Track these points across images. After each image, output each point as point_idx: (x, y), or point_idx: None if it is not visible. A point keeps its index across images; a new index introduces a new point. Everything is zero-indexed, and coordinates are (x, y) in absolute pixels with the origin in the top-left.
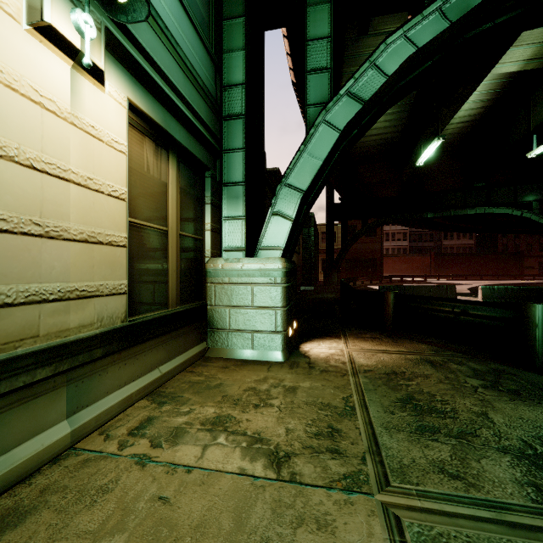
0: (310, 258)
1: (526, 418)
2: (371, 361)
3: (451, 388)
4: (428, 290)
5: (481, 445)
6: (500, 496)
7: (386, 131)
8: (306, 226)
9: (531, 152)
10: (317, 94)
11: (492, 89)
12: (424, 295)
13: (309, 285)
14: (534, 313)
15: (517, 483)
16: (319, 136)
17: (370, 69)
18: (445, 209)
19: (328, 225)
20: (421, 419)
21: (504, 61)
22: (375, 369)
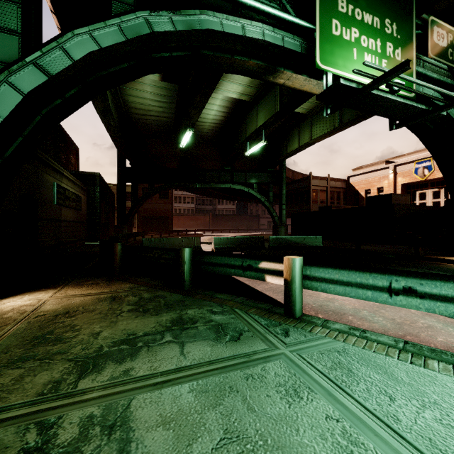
0: (96, 214)
1: (127, 329)
2: (57, 306)
3: (102, 316)
4: (181, 241)
5: (58, 360)
6: (13, 401)
7: (162, 115)
8: (92, 185)
9: (246, 152)
10: (6, 53)
11: (226, 105)
12: (178, 245)
13: (94, 240)
14: (184, 254)
15: (48, 383)
16: (1, 94)
17: (58, 49)
18: (208, 182)
19: (120, 185)
20: (31, 351)
21: (228, 89)
22: (51, 313)
